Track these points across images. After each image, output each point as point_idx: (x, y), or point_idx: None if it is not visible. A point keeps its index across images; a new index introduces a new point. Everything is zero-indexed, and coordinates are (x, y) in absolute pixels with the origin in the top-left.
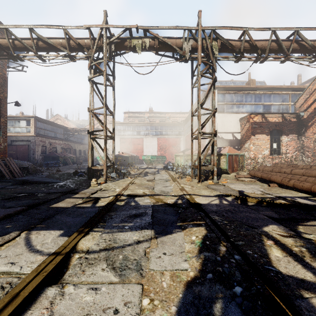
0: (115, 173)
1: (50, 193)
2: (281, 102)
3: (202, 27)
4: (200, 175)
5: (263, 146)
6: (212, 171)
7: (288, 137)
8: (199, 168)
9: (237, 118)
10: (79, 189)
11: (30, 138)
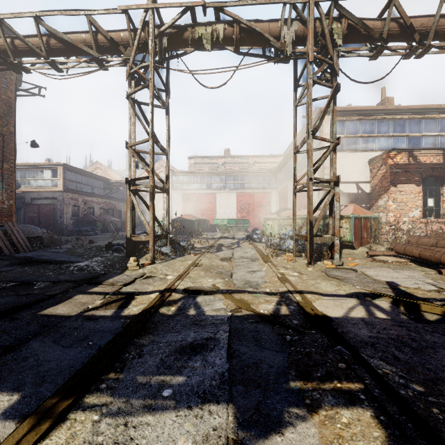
0: (170, 247)
1: (57, 282)
2: (439, 132)
3: None
4: (312, 251)
5: (411, 204)
6: (331, 245)
7: None
8: (310, 239)
9: (365, 159)
10: (108, 274)
11: (57, 195)
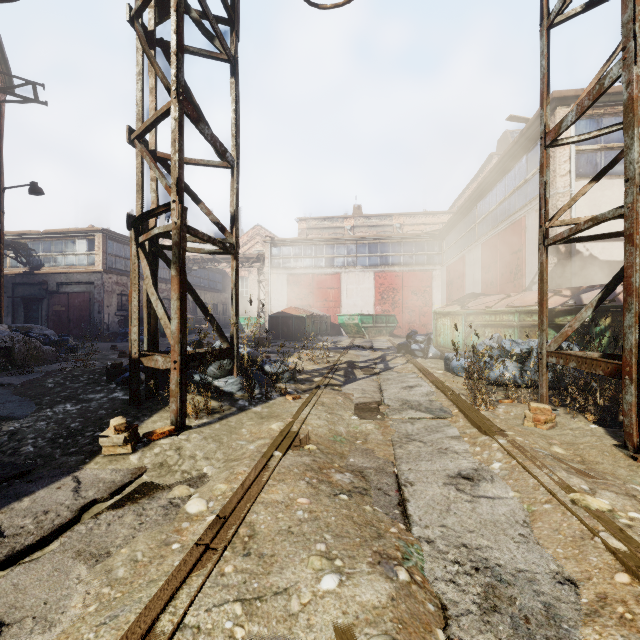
0: (241, 377)
1: None
2: None
3: None
4: None
5: None
6: None
7: None
8: None
9: None
10: (29, 476)
11: (94, 278)
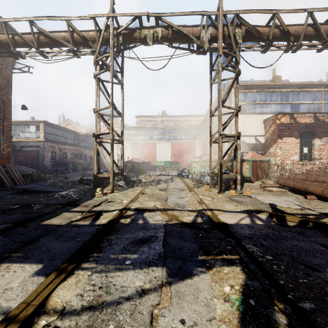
0: (124, 181)
1: (48, 204)
2: (312, 101)
3: (224, 11)
4: (221, 184)
5: (292, 151)
6: (235, 180)
7: (321, 140)
8: (220, 176)
9: (261, 120)
10: (82, 200)
11: (40, 144)
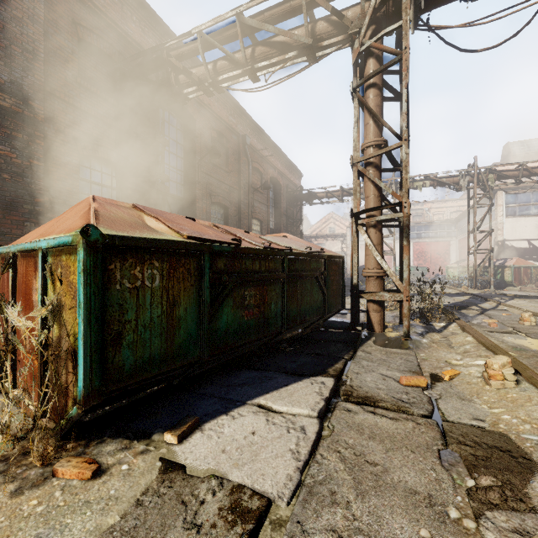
0: None
1: None
2: None
3: (478, 168)
4: (476, 283)
5: None
6: (489, 281)
7: None
8: (475, 278)
9: (536, 222)
10: None
11: None
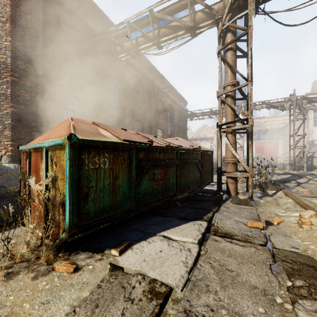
0: None
1: None
2: None
3: (296, 96)
4: (295, 167)
5: None
6: (303, 166)
7: None
8: (294, 164)
9: None
10: None
11: None
